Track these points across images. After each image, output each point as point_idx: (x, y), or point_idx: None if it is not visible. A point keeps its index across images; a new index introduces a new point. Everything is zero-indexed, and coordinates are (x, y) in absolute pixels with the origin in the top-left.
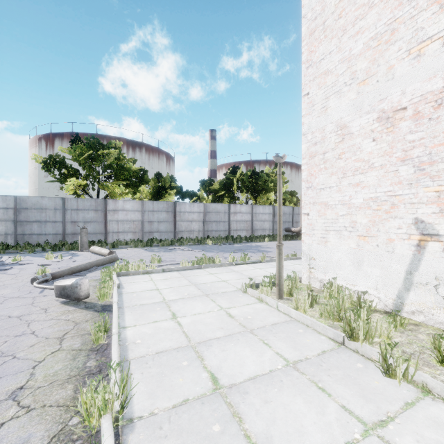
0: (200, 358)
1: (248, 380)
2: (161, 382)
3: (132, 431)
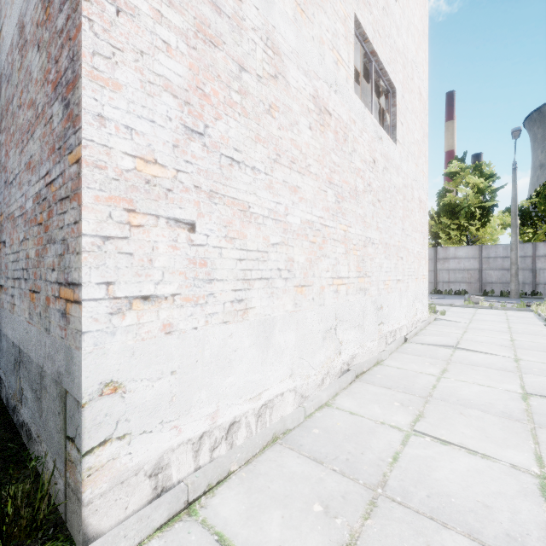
0: None
1: None
2: None
3: None
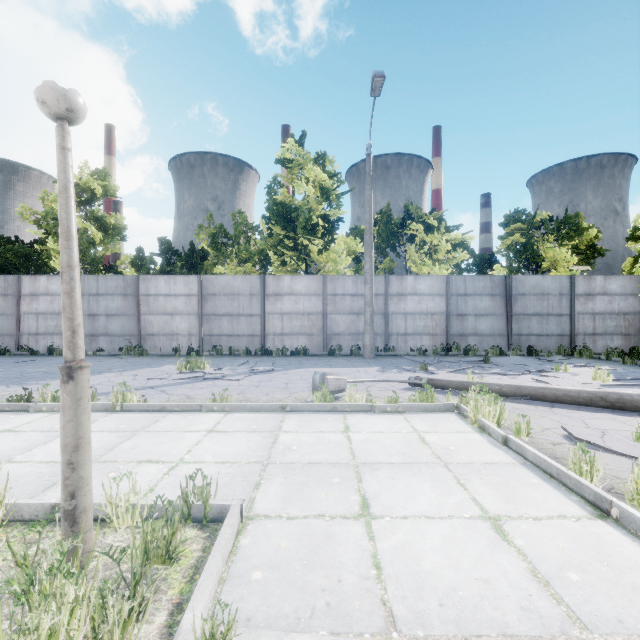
0: (116, 431)
1: (51, 440)
2: (123, 419)
3: (106, 413)
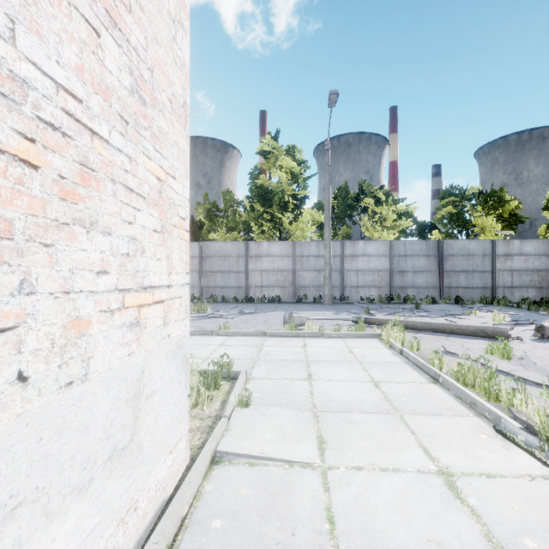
0: None
1: None
2: None
3: None
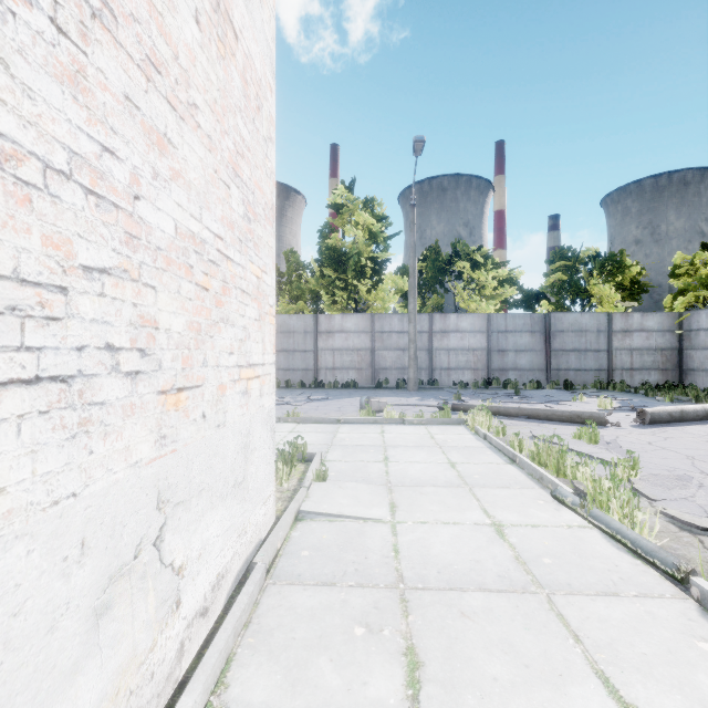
0: None
1: None
2: None
3: None
